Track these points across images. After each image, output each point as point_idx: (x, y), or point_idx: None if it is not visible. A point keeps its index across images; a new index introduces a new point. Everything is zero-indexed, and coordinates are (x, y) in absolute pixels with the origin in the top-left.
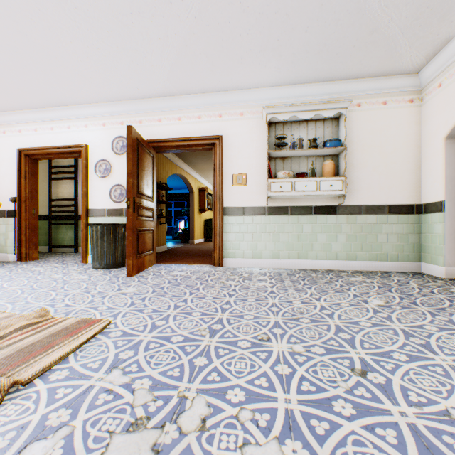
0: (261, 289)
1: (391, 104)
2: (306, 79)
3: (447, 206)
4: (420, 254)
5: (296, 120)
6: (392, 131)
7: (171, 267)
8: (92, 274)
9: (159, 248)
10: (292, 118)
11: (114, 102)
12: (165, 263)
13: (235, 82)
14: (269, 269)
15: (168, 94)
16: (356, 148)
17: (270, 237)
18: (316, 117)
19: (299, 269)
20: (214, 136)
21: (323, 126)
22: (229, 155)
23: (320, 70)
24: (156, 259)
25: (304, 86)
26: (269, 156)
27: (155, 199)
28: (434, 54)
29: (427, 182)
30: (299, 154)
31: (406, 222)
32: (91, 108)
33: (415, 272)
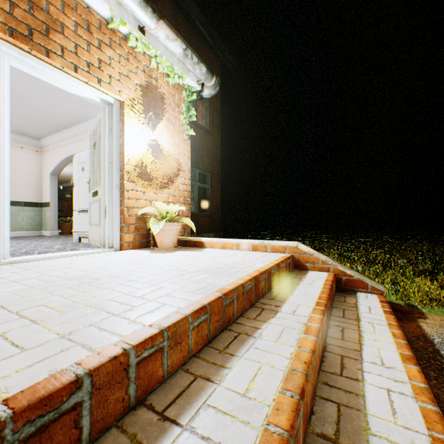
0: None
1: (27, 149)
2: None
3: (52, 204)
4: (43, 226)
5: None
6: (28, 164)
7: None
8: None
9: None
10: None
11: None
12: None
13: None
14: None
15: None
16: None
17: None
18: None
19: None
20: None
21: None
22: None
23: None
24: None
25: None
26: None
27: None
28: (45, 137)
29: (45, 192)
30: None
31: (35, 211)
32: None
33: (40, 235)
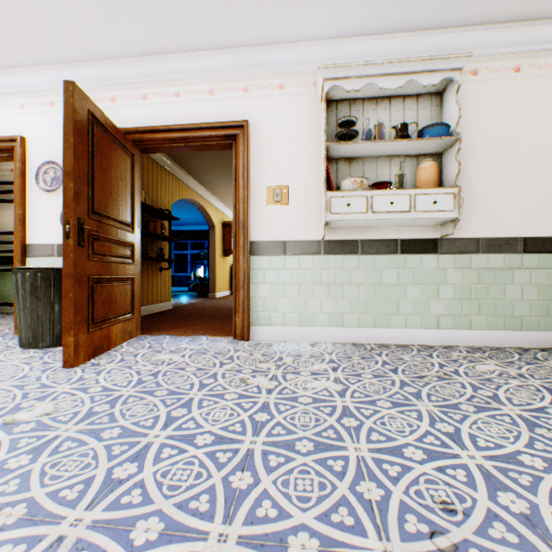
0: (321, 403)
1: (527, 70)
2: (391, 22)
3: None
4: None
5: (371, 96)
6: (530, 115)
7: (162, 343)
8: (3, 362)
9: (159, 306)
10: (366, 91)
11: (67, 63)
12: (156, 333)
13: (270, 26)
14: (327, 344)
15: (156, 50)
16: (470, 144)
17: (328, 291)
18: (406, 90)
19: (377, 343)
20: (235, 121)
21: (417, 107)
22: (260, 155)
23: (416, 2)
24: (146, 326)
25: (386, 38)
26: (326, 154)
27: (138, 228)
28: None
29: None
30: (378, 152)
31: None
32: (29, 75)
33: None
